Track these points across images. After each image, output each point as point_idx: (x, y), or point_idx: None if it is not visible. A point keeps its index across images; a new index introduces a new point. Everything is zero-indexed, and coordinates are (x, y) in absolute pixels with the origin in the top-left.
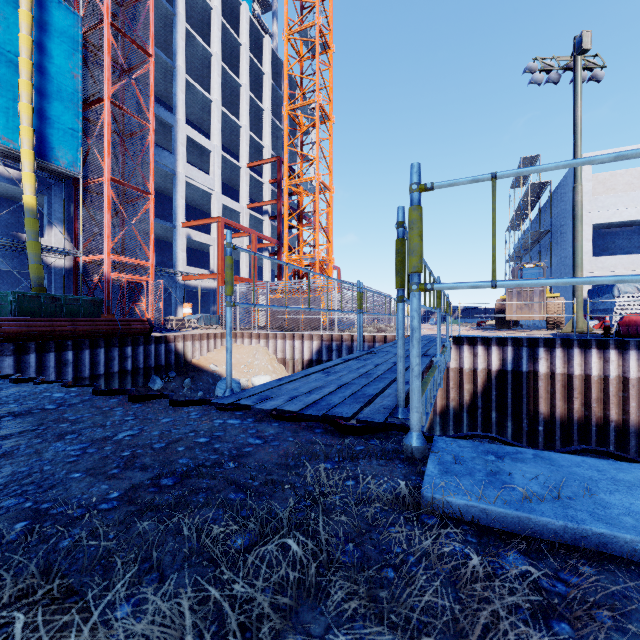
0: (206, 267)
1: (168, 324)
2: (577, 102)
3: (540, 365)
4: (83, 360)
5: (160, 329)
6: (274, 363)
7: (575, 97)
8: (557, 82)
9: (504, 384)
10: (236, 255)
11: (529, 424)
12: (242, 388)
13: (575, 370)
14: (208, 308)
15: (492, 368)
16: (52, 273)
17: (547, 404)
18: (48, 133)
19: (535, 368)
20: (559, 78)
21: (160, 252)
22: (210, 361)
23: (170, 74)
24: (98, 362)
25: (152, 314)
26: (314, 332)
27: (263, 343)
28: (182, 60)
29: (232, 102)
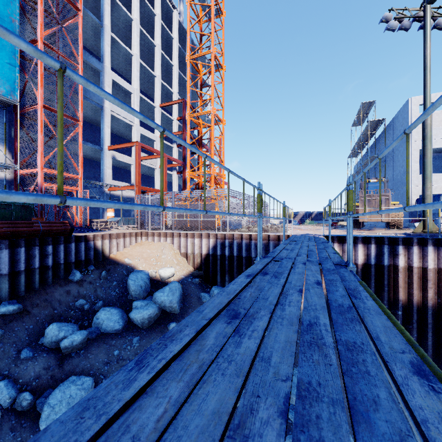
0: (129, 181)
1: (94, 225)
2: (427, 43)
3: (399, 260)
4: (2, 259)
5: (86, 229)
6: (178, 257)
7: (425, 39)
8: (408, 29)
9: (368, 275)
10: (152, 173)
11: (390, 309)
12: (151, 278)
13: (430, 264)
14: (130, 212)
15: (358, 262)
16: None
17: (405, 292)
18: None
19: (395, 262)
20: (410, 25)
21: (92, 169)
22: (125, 255)
23: (99, 31)
24: (18, 260)
25: (80, 217)
26: (210, 231)
27: (169, 240)
28: (108, 21)
29: (149, 58)
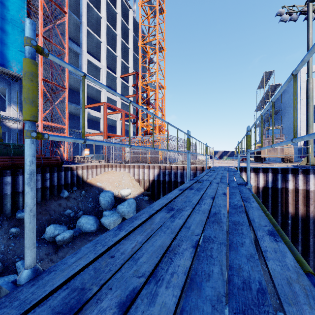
0: (99, 130)
1: (76, 160)
2: (309, 30)
3: (289, 184)
4: (18, 181)
5: (70, 162)
6: (133, 181)
7: (308, 27)
8: (296, 20)
9: (267, 195)
10: (114, 123)
11: (282, 219)
12: (115, 196)
13: (311, 187)
14: (100, 151)
15: (259, 186)
16: (10, 131)
17: (293, 207)
18: (6, 52)
19: (286, 186)
20: (298, 17)
21: (74, 121)
22: (97, 180)
23: (78, 26)
24: None
25: (67, 154)
26: (155, 164)
27: (127, 170)
28: (85, 19)
29: (112, 44)
